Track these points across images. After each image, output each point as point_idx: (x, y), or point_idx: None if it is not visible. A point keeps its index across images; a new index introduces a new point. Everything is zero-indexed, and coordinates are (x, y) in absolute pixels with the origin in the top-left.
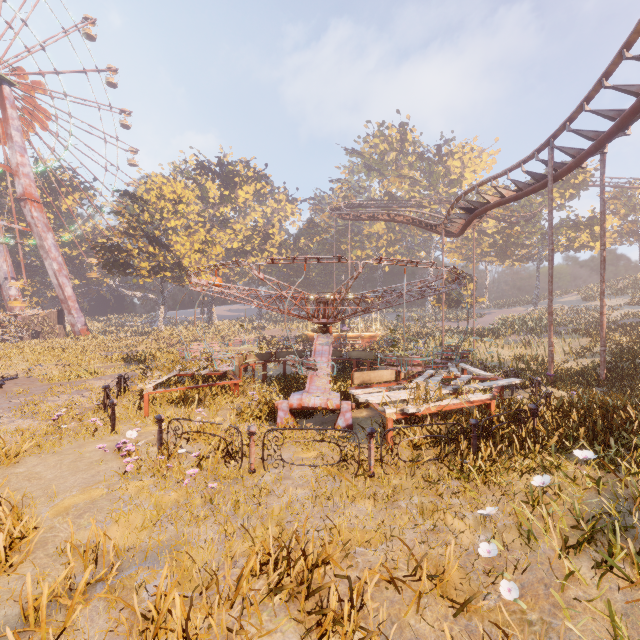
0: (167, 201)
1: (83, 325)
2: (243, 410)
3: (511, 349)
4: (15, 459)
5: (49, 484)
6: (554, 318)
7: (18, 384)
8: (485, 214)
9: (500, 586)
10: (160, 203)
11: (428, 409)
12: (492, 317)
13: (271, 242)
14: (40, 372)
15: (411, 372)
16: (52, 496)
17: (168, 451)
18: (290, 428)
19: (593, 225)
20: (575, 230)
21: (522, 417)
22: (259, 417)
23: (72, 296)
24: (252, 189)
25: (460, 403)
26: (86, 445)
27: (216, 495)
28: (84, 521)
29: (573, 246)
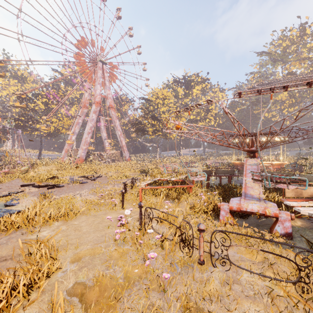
0: (160, 99)
1: (128, 157)
2: (194, 205)
3: None
4: (77, 216)
5: (81, 235)
6: None
7: (101, 179)
8: None
9: None
10: (157, 100)
11: None
12: None
13: (210, 113)
14: (109, 175)
15: None
16: (78, 245)
17: (144, 227)
18: (237, 233)
19: None
20: None
21: None
22: (205, 212)
23: (125, 145)
24: (200, 87)
25: None
26: (108, 213)
27: (168, 286)
28: (81, 274)
29: None
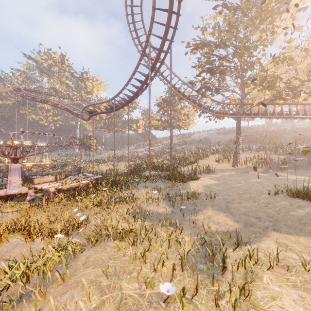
0: None
1: None
2: None
3: (109, 167)
4: None
5: None
6: (124, 155)
7: None
8: (97, 115)
9: (77, 214)
10: None
11: (66, 187)
12: (104, 154)
13: None
14: None
15: (62, 177)
16: None
17: None
18: (6, 199)
19: (137, 122)
20: (132, 123)
21: (97, 185)
22: None
23: None
24: None
25: (78, 184)
26: None
27: None
28: None
29: (132, 129)
